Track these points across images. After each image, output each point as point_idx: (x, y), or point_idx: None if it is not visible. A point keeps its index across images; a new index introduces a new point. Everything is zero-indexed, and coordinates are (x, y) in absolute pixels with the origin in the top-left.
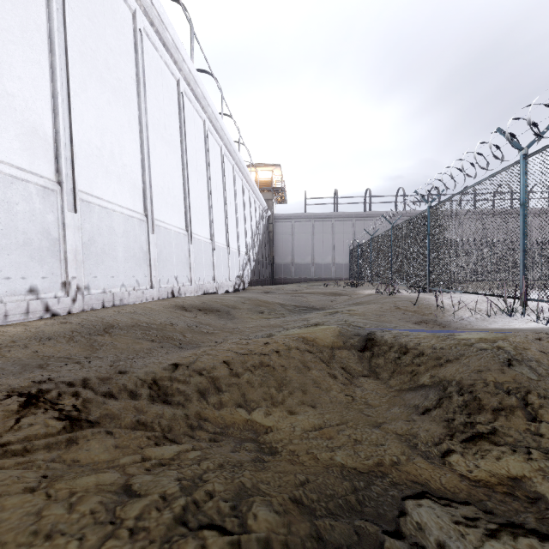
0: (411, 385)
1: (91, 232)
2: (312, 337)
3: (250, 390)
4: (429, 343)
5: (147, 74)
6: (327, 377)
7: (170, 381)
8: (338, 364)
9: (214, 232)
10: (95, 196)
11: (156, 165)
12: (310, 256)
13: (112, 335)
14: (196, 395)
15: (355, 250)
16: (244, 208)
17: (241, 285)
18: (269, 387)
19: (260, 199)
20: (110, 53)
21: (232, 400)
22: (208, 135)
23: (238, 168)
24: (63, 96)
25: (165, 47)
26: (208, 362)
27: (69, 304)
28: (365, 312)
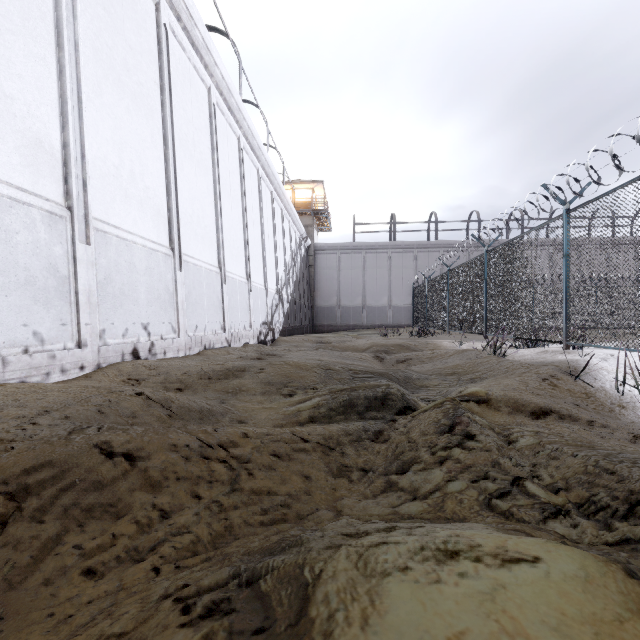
0: None
1: None
2: None
3: None
4: None
5: None
6: None
7: None
8: None
9: (226, 258)
10: None
11: (102, 124)
12: (361, 297)
13: None
14: None
15: (422, 288)
16: (275, 231)
17: (269, 334)
18: None
19: (297, 222)
20: None
21: None
22: (215, 112)
23: (265, 174)
24: None
25: None
26: None
27: None
28: (509, 402)
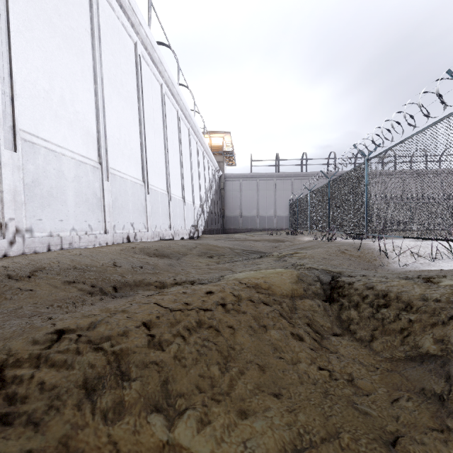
0: (408, 353)
1: (35, 174)
2: (267, 284)
3: (177, 374)
4: (414, 292)
5: (103, 30)
6: (290, 339)
7: (33, 368)
8: (302, 320)
9: (171, 185)
10: (41, 138)
11: (112, 118)
12: (256, 210)
13: (37, 281)
14: (76, 396)
15: (294, 204)
16: (199, 167)
17: (195, 233)
18: (209, 365)
19: (212, 160)
20: (61, 0)
21: (144, 397)
22: (164, 98)
23: (193, 131)
24: (1, 29)
25: (121, 9)
26: (117, 326)
27: (5, 247)
28: (313, 256)
